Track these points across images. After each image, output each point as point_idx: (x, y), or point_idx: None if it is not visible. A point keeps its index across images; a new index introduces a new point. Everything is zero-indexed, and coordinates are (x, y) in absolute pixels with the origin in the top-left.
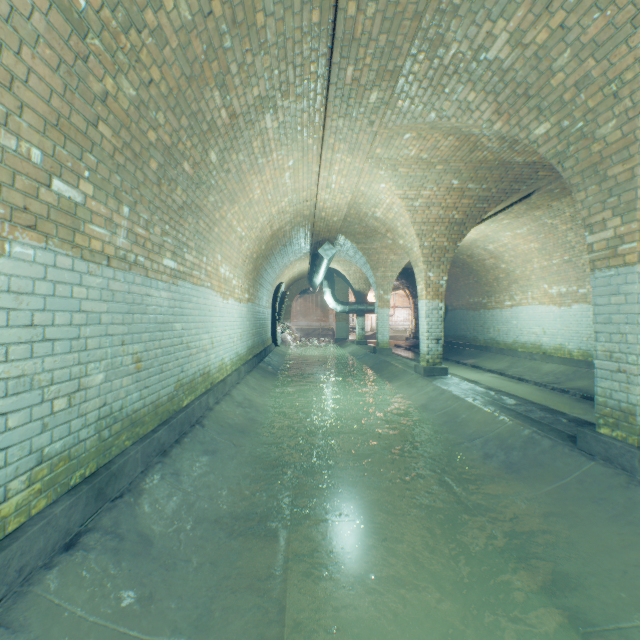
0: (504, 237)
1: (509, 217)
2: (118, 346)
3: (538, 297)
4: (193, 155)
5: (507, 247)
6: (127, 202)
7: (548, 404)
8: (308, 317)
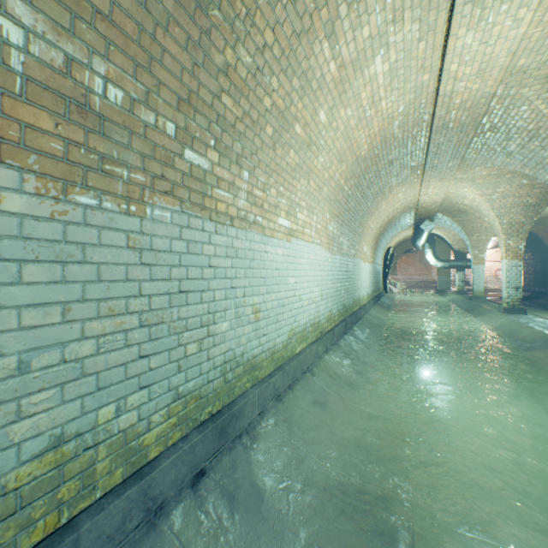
0: None
1: None
2: (344, 283)
3: None
4: (362, 208)
5: None
6: (347, 235)
7: None
8: (410, 271)
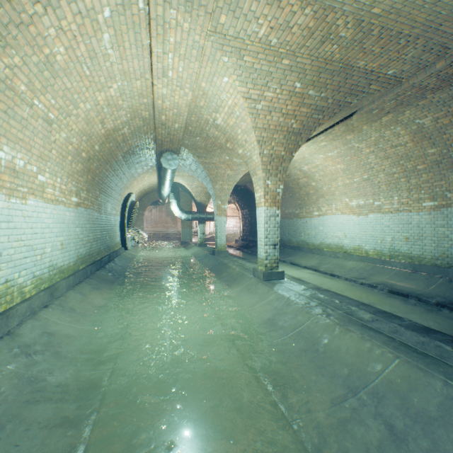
0: (317, 159)
1: (327, 139)
2: None
3: (341, 208)
4: None
5: (318, 168)
6: None
7: (370, 302)
8: (160, 224)
